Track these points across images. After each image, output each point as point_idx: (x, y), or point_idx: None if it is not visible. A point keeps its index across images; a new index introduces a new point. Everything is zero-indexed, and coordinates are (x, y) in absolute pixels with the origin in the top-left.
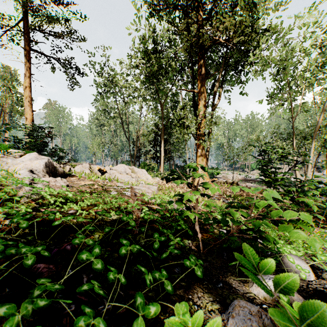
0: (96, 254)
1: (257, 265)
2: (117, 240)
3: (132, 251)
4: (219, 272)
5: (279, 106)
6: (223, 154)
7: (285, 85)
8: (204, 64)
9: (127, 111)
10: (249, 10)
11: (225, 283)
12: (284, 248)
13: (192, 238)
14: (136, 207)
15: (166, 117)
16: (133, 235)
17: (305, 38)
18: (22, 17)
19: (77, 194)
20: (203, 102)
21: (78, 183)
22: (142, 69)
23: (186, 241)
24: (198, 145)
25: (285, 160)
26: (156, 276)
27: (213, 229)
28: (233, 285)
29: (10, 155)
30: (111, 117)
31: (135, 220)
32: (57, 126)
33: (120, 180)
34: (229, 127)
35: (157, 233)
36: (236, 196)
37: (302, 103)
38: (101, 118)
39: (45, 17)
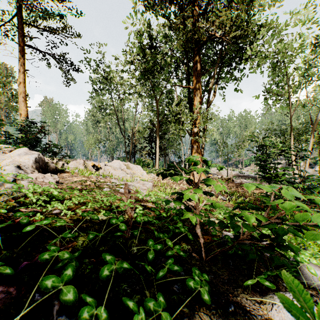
0: (67, 278)
1: (313, 313)
2: (105, 247)
3: (118, 270)
4: (228, 287)
5: (275, 101)
6: (217, 150)
7: (282, 79)
8: (199, 60)
9: (123, 108)
10: (245, 4)
11: (237, 305)
12: (301, 256)
13: (192, 242)
14: (129, 205)
15: (161, 113)
16: (124, 240)
17: (300, 35)
18: (17, 12)
19: (67, 191)
20: (198, 98)
21: (70, 179)
22: (137, 65)
23: (186, 247)
24: (193, 141)
25: (287, 155)
26: (150, 307)
27: (216, 232)
28: (247, 307)
29: (0, 150)
30: (107, 114)
31: (127, 221)
32: (53, 123)
33: (114, 176)
34: (223, 124)
35: (151, 239)
36: (232, 192)
37: (295, 100)
38: (97, 115)
39: (40, 12)
